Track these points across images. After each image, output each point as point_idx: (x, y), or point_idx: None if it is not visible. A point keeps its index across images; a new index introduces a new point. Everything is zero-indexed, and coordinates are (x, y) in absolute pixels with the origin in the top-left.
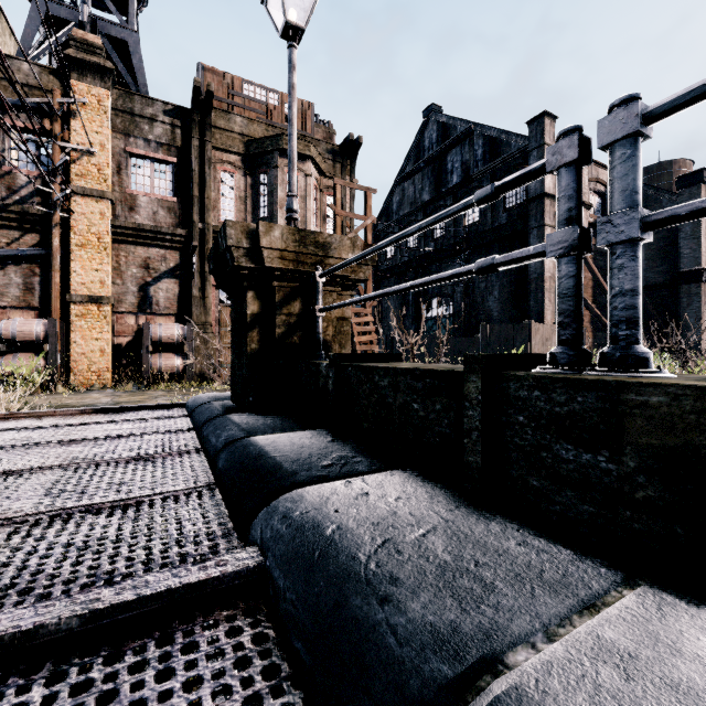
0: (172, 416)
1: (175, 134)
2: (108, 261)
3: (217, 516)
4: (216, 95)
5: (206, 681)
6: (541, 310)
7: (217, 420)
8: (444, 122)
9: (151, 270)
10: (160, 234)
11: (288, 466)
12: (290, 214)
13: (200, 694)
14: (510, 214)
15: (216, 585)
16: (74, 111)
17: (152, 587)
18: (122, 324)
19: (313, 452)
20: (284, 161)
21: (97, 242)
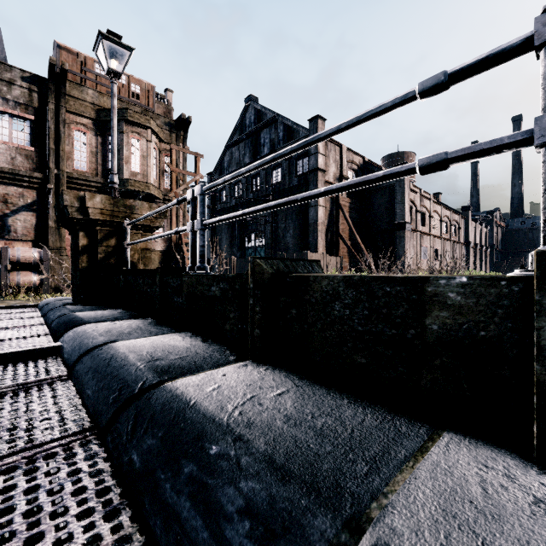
0: (27, 311)
1: (33, 96)
2: None
3: (47, 343)
4: (71, 69)
5: (31, 366)
6: (316, 244)
7: (57, 308)
8: (258, 109)
9: (9, 204)
10: (18, 176)
11: (87, 319)
12: (112, 185)
13: (28, 368)
14: (299, 179)
15: (39, 351)
16: None
17: (11, 351)
18: None
19: (105, 316)
20: (128, 128)
21: None
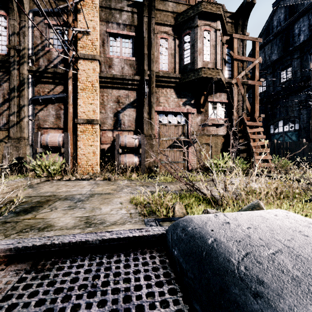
0: None
1: (134, 17)
2: (97, 98)
3: None
4: None
5: None
6: None
7: None
8: (291, 4)
9: (120, 104)
10: (125, 80)
11: None
12: None
13: None
14: None
15: None
16: (79, 9)
17: None
18: (105, 137)
19: None
20: (201, 22)
21: (91, 86)
